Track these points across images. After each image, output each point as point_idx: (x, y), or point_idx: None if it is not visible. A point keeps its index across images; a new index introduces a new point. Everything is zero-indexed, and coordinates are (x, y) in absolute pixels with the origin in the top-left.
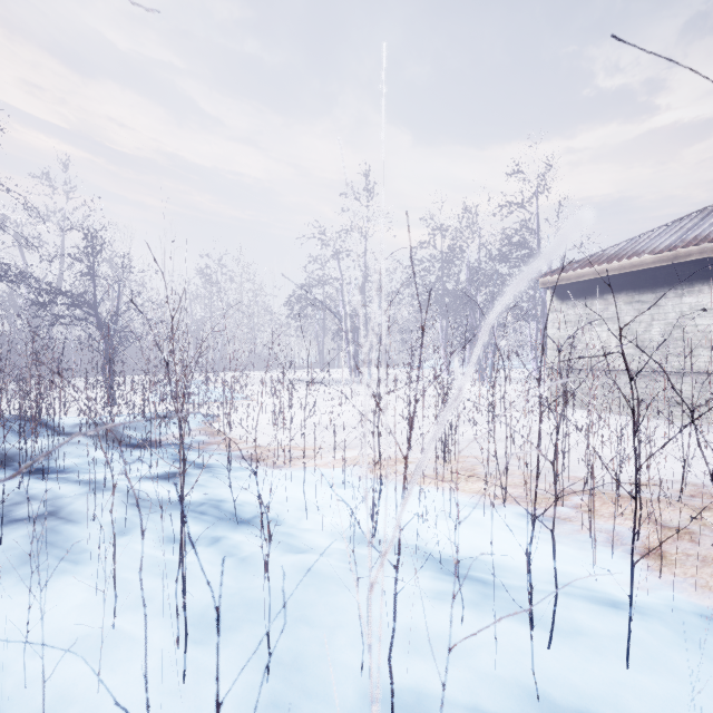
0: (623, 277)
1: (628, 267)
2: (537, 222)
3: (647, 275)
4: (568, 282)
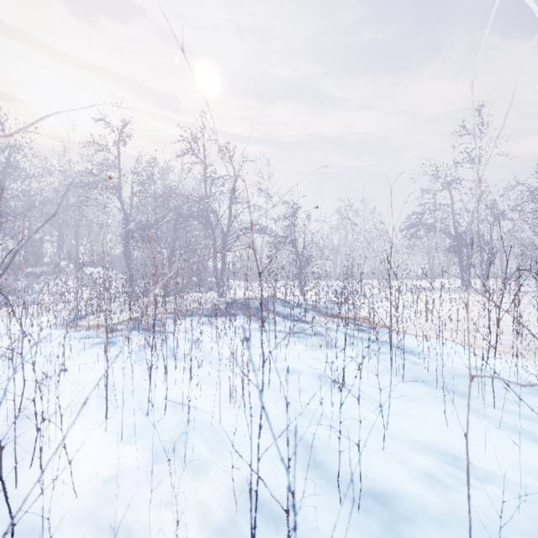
0: None
1: None
2: None
3: None
4: None
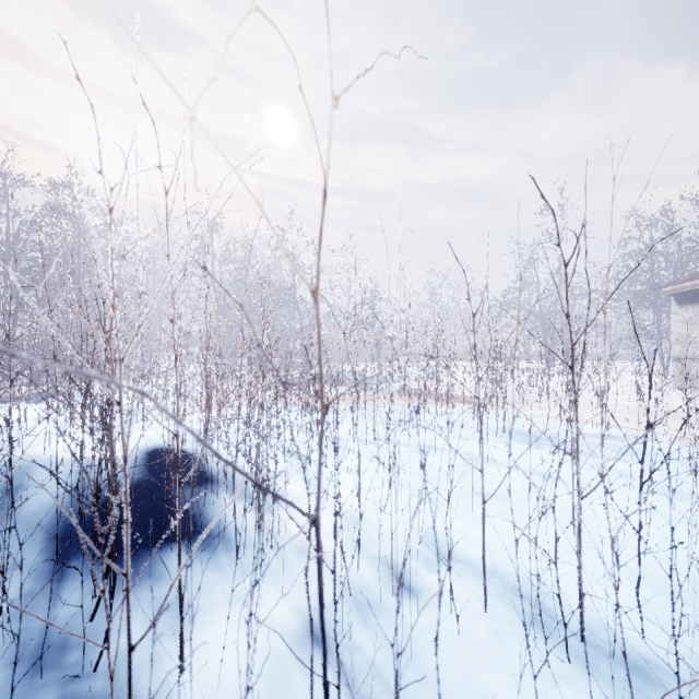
0: None
1: None
2: None
3: None
4: (676, 292)
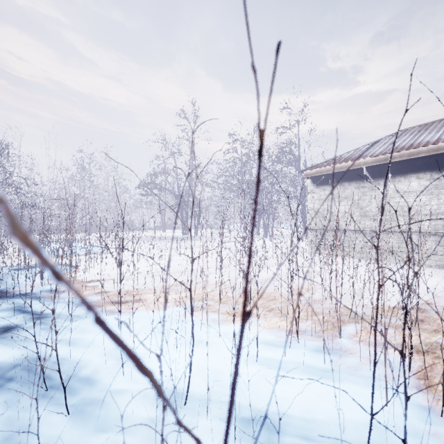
0: (354, 172)
1: (358, 165)
2: (298, 139)
3: (368, 171)
4: (321, 174)
